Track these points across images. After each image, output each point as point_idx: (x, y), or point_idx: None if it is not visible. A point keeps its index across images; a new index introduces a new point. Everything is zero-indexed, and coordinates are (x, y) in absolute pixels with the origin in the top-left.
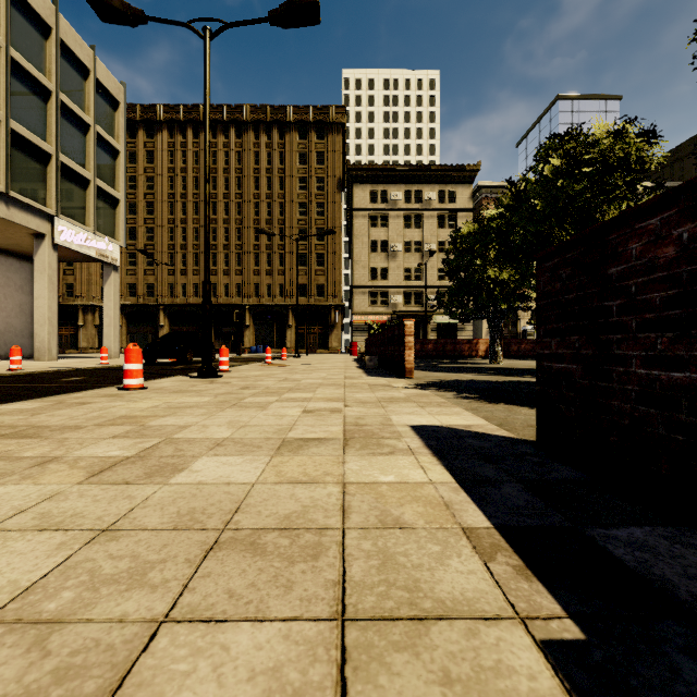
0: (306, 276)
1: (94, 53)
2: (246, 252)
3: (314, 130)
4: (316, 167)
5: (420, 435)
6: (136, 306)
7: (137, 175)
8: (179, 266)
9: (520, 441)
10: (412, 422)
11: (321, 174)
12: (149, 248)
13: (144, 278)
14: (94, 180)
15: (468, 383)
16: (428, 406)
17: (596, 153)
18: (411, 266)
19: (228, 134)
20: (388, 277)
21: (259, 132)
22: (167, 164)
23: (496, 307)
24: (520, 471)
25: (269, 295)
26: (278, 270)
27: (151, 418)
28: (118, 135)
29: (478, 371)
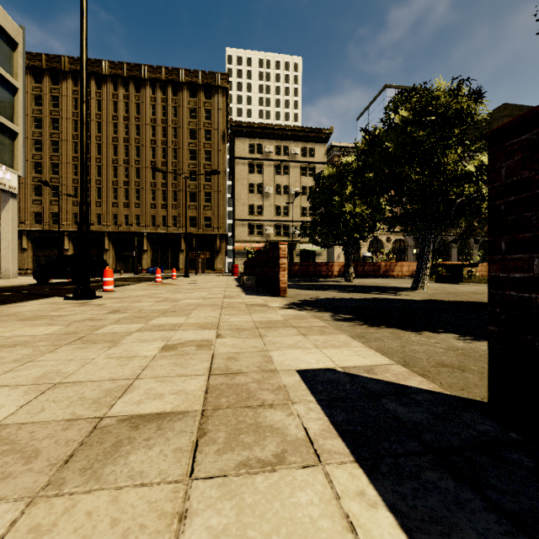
0: (196, 210)
1: None
2: (144, 188)
3: (202, 91)
4: (204, 121)
5: (316, 393)
6: (42, 232)
7: (43, 117)
8: None
9: (457, 402)
10: (298, 363)
11: (209, 128)
12: (54, 182)
13: (49, 207)
14: None
15: (338, 302)
16: (310, 334)
17: (438, 104)
18: (280, 204)
19: (128, 88)
20: (262, 212)
21: (156, 88)
22: (71, 109)
23: (350, 236)
24: None
25: (164, 225)
26: (172, 204)
27: None
28: (16, 73)
29: (340, 289)
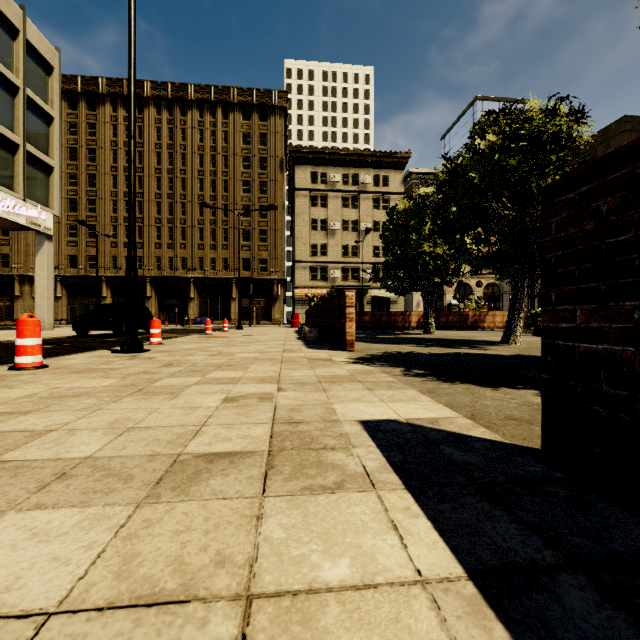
0: (250, 250)
1: (23, 13)
2: (191, 226)
3: (257, 112)
4: (259, 147)
5: (377, 440)
6: (77, 278)
7: (78, 147)
8: (122, 238)
9: (514, 449)
10: (361, 414)
11: (264, 155)
12: (91, 220)
13: (85, 249)
14: (23, 145)
15: (412, 356)
16: (377, 388)
17: (531, 127)
18: (348, 243)
19: (172, 111)
20: (327, 253)
21: (204, 111)
22: (109, 138)
23: (429, 281)
24: (557, 527)
25: (213, 269)
26: (222, 245)
27: (4, 417)
28: (52, 101)
29: (416, 343)
